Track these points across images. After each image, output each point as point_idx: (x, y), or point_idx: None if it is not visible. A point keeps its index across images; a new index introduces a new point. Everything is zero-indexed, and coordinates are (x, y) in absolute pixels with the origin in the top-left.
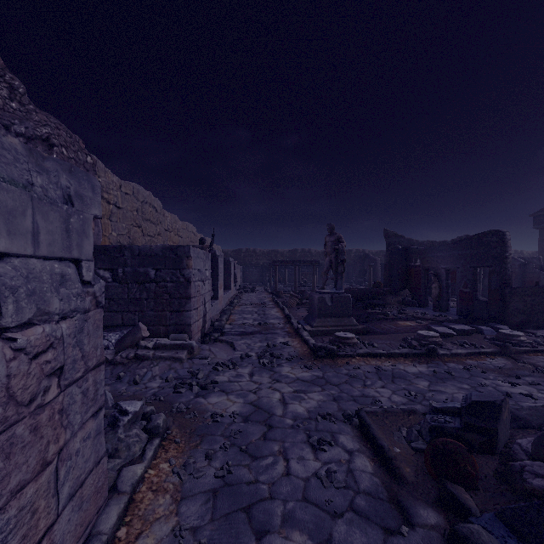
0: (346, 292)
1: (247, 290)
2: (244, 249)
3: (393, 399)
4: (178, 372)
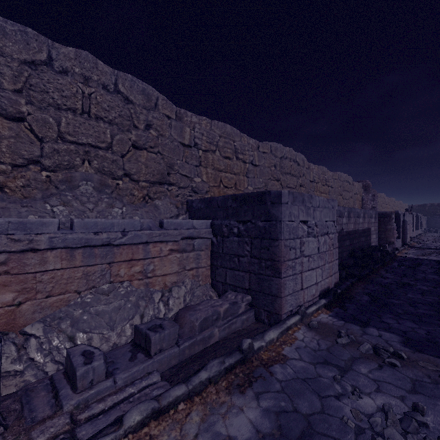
0: None
1: (430, 231)
2: (428, 204)
3: None
4: None
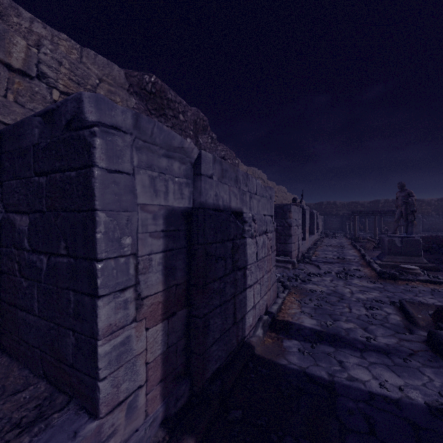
0: (427, 239)
1: (328, 235)
2: (325, 202)
3: (436, 303)
4: (287, 274)
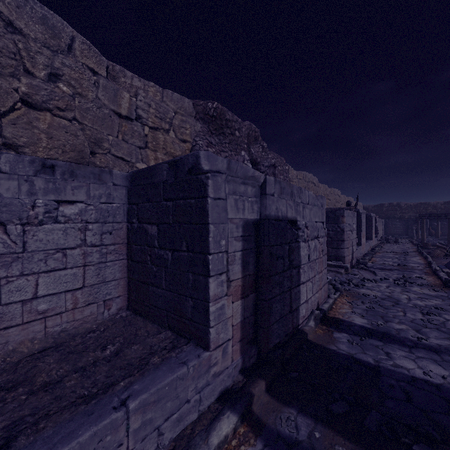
0: None
1: (389, 241)
2: (386, 204)
3: None
4: (340, 278)
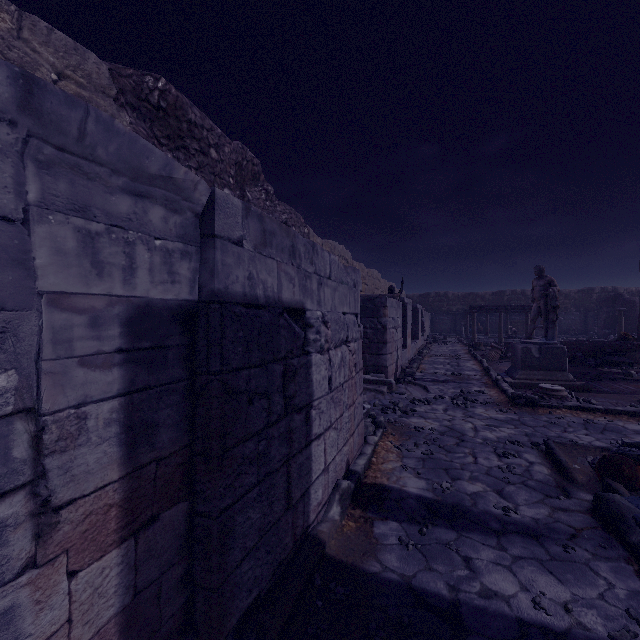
0: (570, 346)
1: (437, 340)
2: (432, 293)
3: (593, 443)
4: (381, 401)
